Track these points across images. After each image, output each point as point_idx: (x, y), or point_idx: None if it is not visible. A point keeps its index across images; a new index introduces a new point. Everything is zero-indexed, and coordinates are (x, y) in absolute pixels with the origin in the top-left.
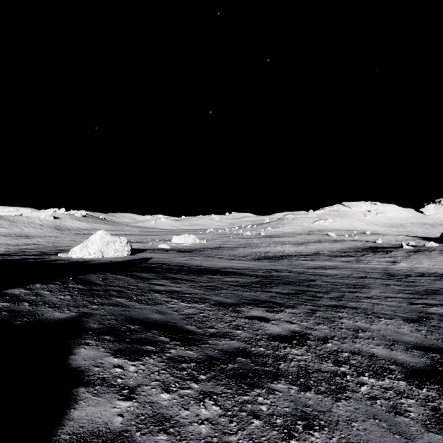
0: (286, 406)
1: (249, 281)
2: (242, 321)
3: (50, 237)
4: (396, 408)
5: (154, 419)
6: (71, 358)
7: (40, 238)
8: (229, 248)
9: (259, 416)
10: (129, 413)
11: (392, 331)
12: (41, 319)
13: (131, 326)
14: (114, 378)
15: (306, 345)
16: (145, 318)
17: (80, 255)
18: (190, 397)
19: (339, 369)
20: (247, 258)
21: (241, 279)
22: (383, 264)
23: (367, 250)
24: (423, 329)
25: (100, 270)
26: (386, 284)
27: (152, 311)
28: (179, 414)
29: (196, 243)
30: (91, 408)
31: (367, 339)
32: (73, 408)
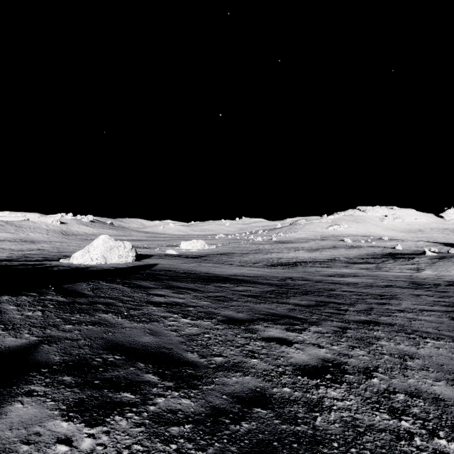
0: None
1: (262, 290)
2: (258, 345)
3: (55, 243)
4: None
5: None
6: None
7: (45, 243)
8: (239, 254)
9: None
10: None
11: (447, 358)
12: None
13: (109, 356)
14: None
15: (345, 382)
16: (132, 343)
17: (82, 260)
18: None
19: (400, 424)
20: (259, 265)
21: (253, 289)
22: (406, 272)
23: (386, 257)
24: None
25: (95, 277)
26: (416, 295)
27: (144, 332)
28: None
29: (205, 249)
30: None
31: (421, 371)
32: None
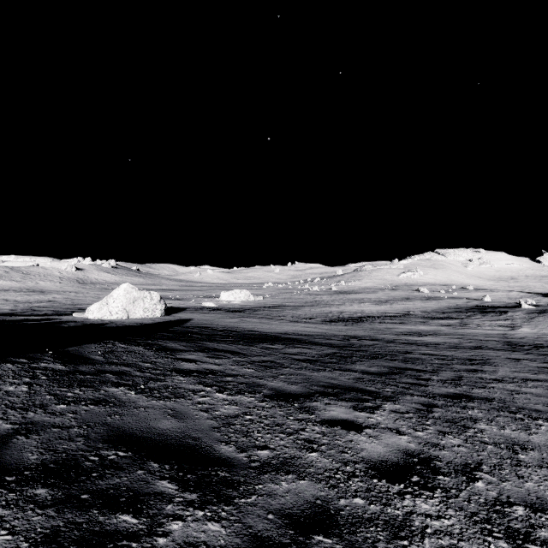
0: None
1: (321, 353)
2: (317, 430)
3: (69, 293)
4: None
5: None
6: None
7: (57, 294)
8: (292, 307)
9: None
10: None
11: None
12: None
13: (110, 453)
14: None
15: (440, 488)
16: (145, 431)
17: (99, 315)
18: None
19: None
20: (315, 320)
21: (309, 351)
22: (498, 329)
23: (473, 311)
24: None
25: (110, 337)
26: (515, 359)
27: (164, 413)
28: None
29: (251, 301)
30: None
31: (540, 468)
32: None
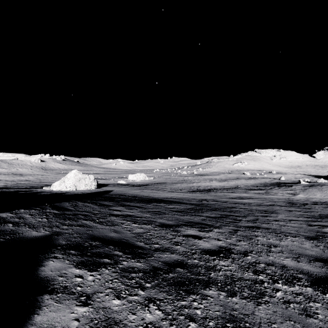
0: (217, 310)
1: (185, 208)
2: (180, 238)
3: (37, 175)
4: (307, 310)
5: (105, 323)
6: (41, 269)
7: (30, 176)
8: (170, 184)
9: (195, 319)
10: (84, 318)
11: (297, 247)
12: (21, 237)
13: (93, 242)
14: (74, 287)
15: (231, 258)
16: (104, 236)
17: (59, 188)
18: (137, 303)
19: (258, 277)
20: (184, 191)
21: (179, 207)
22: (286, 195)
23: (273, 185)
24: (321, 245)
25: (72, 199)
26: (289, 210)
27: (110, 231)
28: (127, 319)
29: (146, 180)
30: (52, 314)
31: (278, 253)
32: (36, 313)
